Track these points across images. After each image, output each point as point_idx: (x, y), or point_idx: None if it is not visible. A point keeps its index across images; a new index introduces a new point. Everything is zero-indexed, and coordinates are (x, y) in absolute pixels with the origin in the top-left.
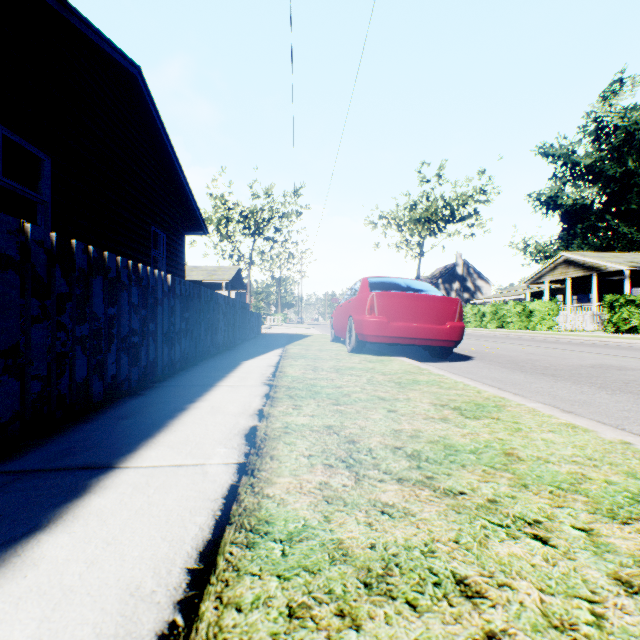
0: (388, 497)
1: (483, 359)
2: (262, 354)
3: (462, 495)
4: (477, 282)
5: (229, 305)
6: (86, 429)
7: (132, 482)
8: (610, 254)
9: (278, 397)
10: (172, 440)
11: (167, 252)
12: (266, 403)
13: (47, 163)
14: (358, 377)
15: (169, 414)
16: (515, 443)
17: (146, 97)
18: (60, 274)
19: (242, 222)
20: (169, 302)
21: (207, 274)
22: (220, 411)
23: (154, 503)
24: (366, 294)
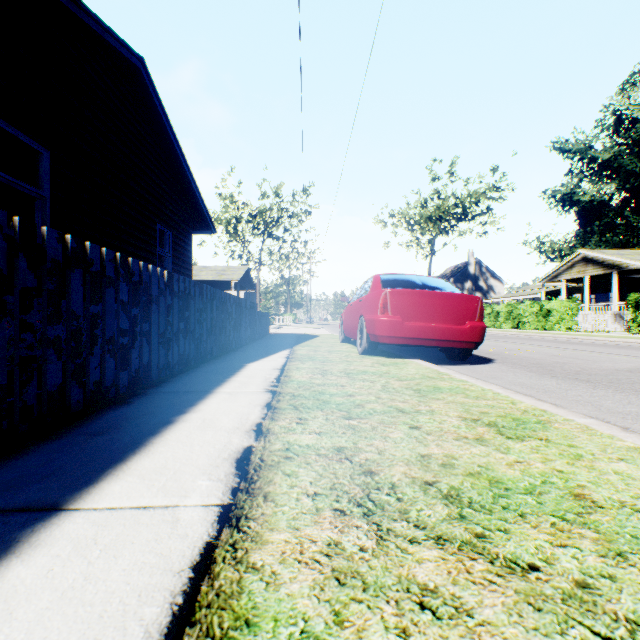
0: (426, 574)
1: (505, 362)
2: (268, 356)
3: (535, 572)
4: (490, 281)
5: (235, 304)
6: (49, 449)
7: (75, 536)
8: (631, 251)
9: (281, 407)
10: (146, 467)
11: (173, 250)
12: (266, 415)
13: (45, 156)
14: (371, 383)
15: (152, 429)
16: (581, 478)
17: (150, 90)
18: (25, 265)
19: (251, 222)
20: (166, 300)
21: (216, 274)
22: (212, 425)
23: (92, 577)
24: (378, 292)
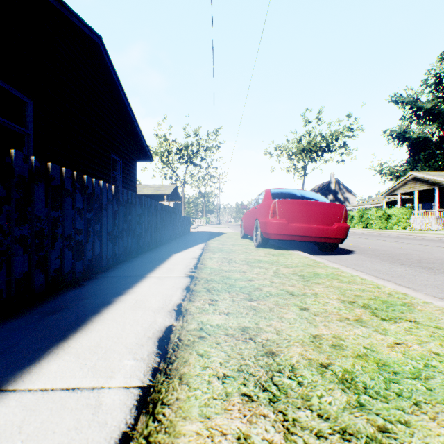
0: None
1: (362, 253)
2: (189, 248)
3: None
4: (346, 195)
5: (165, 211)
6: (8, 327)
7: (3, 422)
8: None
9: (197, 290)
10: (83, 345)
11: (123, 173)
12: (185, 297)
13: (30, 105)
14: (266, 270)
15: (94, 309)
16: None
17: (106, 59)
18: None
19: (178, 154)
20: (113, 207)
21: (154, 190)
22: (142, 306)
23: None
24: (269, 201)
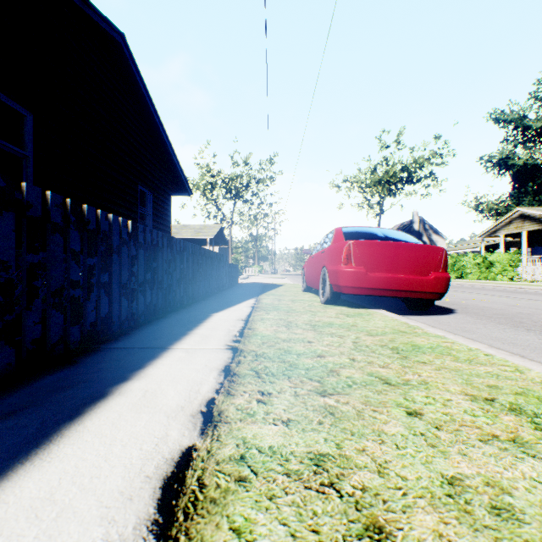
0: None
1: (467, 312)
2: (234, 305)
3: None
4: (432, 237)
5: (205, 256)
6: None
7: None
8: None
9: (240, 374)
10: (22, 496)
11: (153, 209)
12: (222, 386)
13: (29, 119)
14: (340, 338)
15: (75, 408)
16: None
17: (130, 64)
18: None
19: (224, 187)
20: (129, 251)
21: (194, 232)
22: (151, 403)
23: None
24: (341, 243)
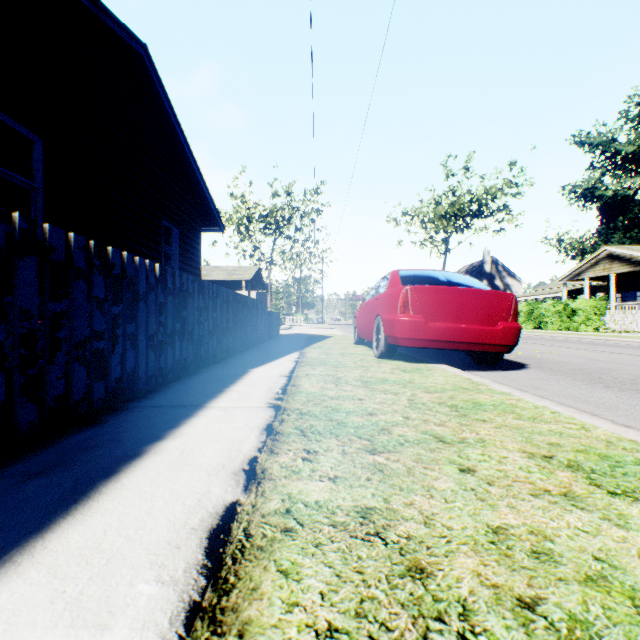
0: None
1: (541, 367)
2: (275, 359)
3: None
4: (506, 280)
5: (241, 303)
6: None
7: None
8: None
9: (284, 432)
10: (69, 545)
11: (180, 248)
12: (264, 444)
13: (38, 145)
14: (395, 396)
15: (109, 466)
16: None
17: (154, 79)
18: None
19: (262, 221)
20: (157, 297)
21: (227, 274)
22: (190, 461)
23: None
24: (398, 289)
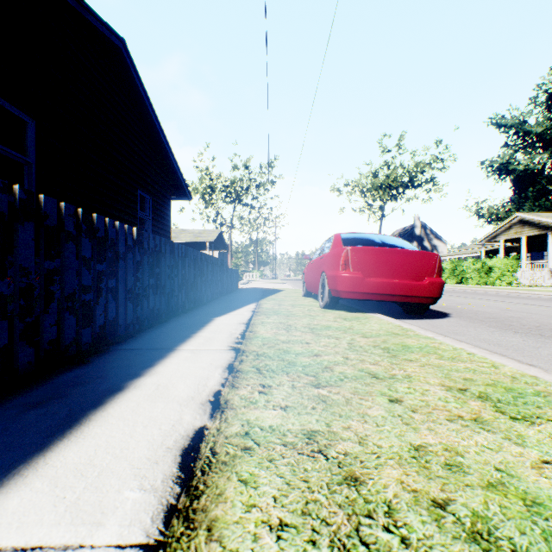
0: None
1: (461, 316)
2: (235, 309)
3: None
4: (433, 242)
5: (206, 262)
6: None
7: None
8: None
9: (243, 370)
10: (67, 462)
11: (153, 214)
12: (226, 380)
13: (31, 125)
14: (337, 340)
15: (97, 399)
16: None
17: (131, 69)
18: None
19: (224, 191)
20: (135, 257)
21: (193, 236)
22: (164, 394)
23: None
24: (340, 249)
